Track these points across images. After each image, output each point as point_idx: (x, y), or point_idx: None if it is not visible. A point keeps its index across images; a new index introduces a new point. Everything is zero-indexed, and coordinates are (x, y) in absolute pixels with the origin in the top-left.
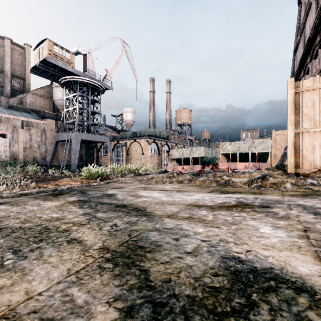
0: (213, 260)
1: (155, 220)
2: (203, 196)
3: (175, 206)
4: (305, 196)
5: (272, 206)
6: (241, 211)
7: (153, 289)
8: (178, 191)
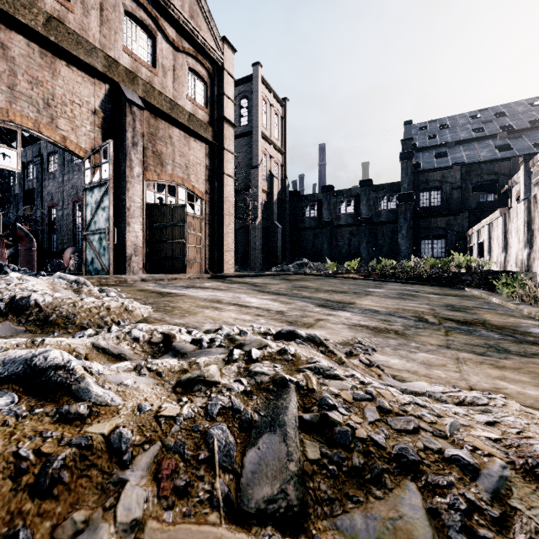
0: (235, 284)
1: (250, 288)
2: (202, 293)
3: (236, 291)
4: (129, 286)
5: (178, 286)
6: (202, 286)
7: (249, 284)
8: (219, 301)
